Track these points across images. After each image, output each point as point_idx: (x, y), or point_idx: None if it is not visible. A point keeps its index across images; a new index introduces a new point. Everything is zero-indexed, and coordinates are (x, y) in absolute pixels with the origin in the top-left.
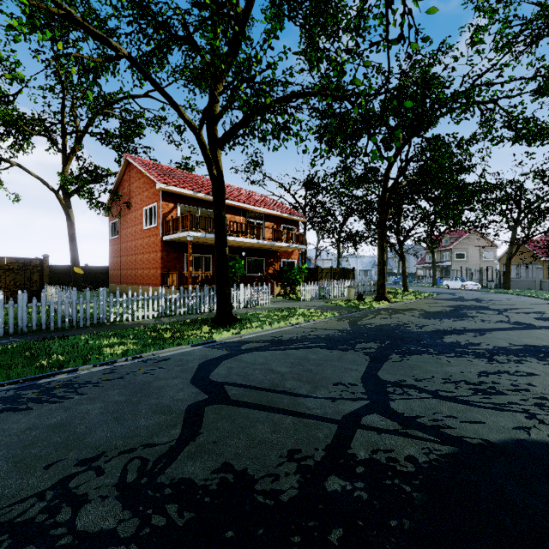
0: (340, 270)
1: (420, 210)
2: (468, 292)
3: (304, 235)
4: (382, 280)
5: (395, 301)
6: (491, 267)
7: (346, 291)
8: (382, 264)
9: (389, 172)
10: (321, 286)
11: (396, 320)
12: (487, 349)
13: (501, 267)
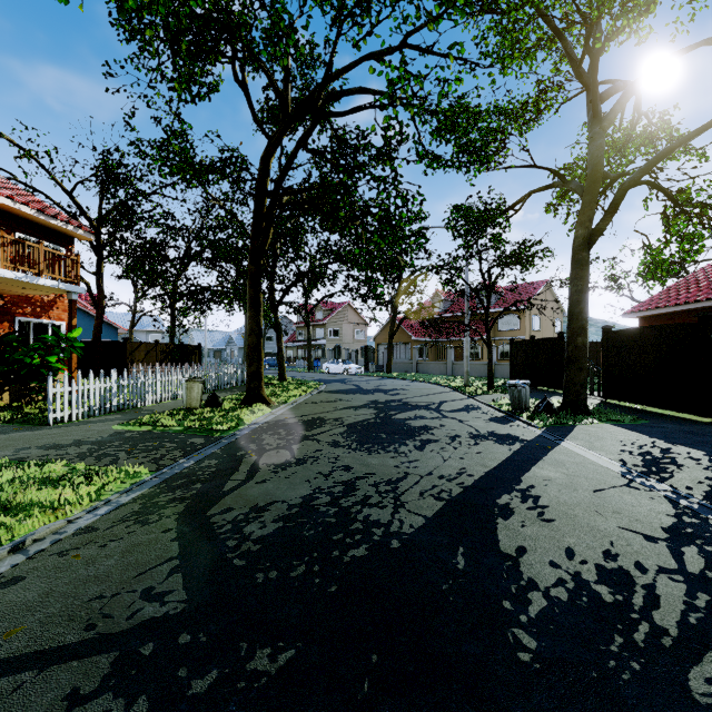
0: (174, 347)
1: (305, 258)
2: (357, 378)
3: (77, 261)
4: (256, 365)
5: (279, 403)
6: (371, 346)
7: (183, 389)
8: (256, 334)
9: (271, 159)
10: (119, 381)
11: (316, 470)
12: (711, 618)
13: (376, 347)
